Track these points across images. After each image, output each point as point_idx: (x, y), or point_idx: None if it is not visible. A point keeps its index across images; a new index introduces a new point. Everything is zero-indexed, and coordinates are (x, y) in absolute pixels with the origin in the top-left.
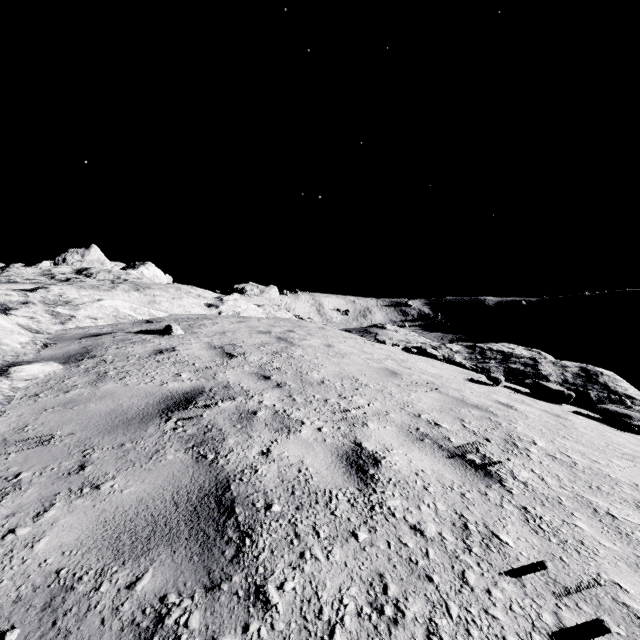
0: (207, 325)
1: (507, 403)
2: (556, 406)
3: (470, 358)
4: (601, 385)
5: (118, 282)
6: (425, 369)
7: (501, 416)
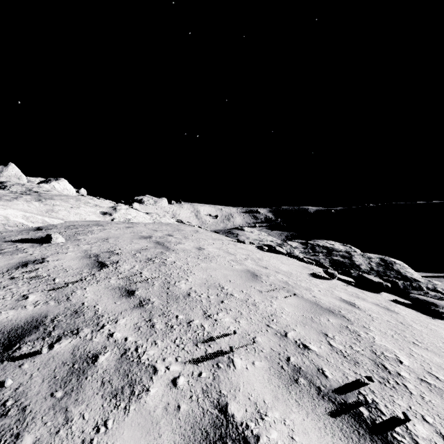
0: (94, 231)
1: (349, 300)
2: (379, 296)
3: (304, 252)
4: (396, 271)
5: (27, 193)
6: (277, 267)
7: (354, 321)
